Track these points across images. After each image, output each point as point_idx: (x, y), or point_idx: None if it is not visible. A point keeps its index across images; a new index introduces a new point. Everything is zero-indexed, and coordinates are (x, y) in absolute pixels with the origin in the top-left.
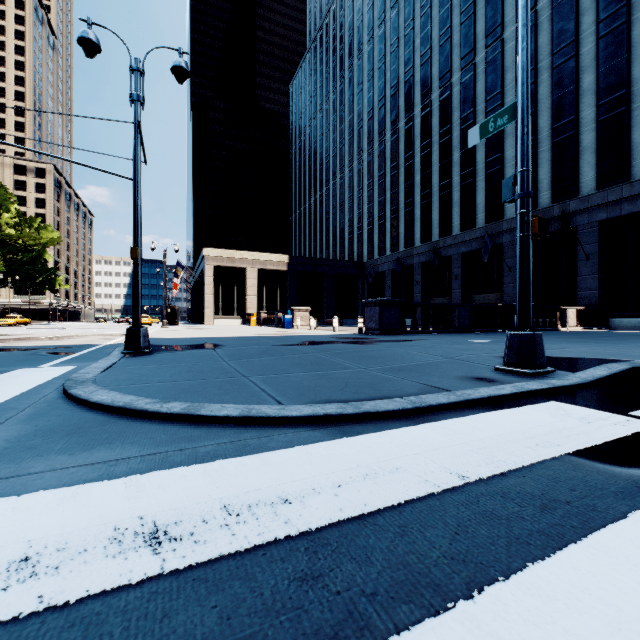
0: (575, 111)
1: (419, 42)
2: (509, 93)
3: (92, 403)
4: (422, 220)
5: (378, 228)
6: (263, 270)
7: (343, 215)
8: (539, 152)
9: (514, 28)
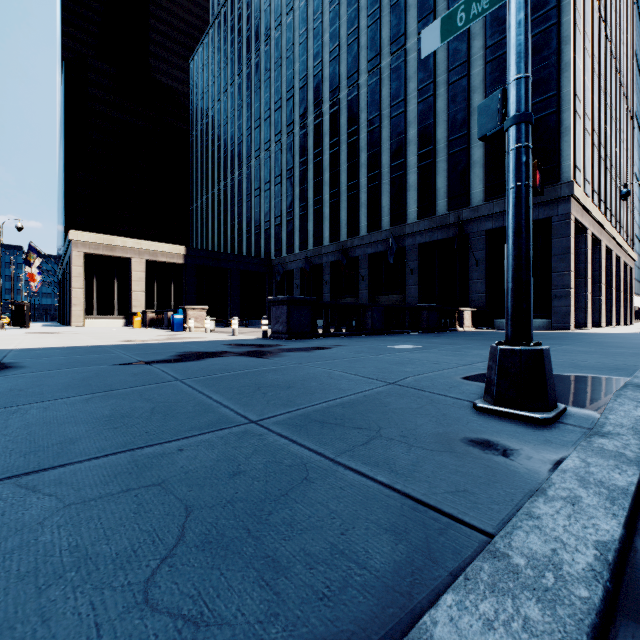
0: (467, 127)
1: (328, 38)
2: (411, 102)
3: None
4: (331, 219)
5: (287, 224)
6: (153, 262)
7: (250, 208)
8: (437, 162)
9: (416, 40)
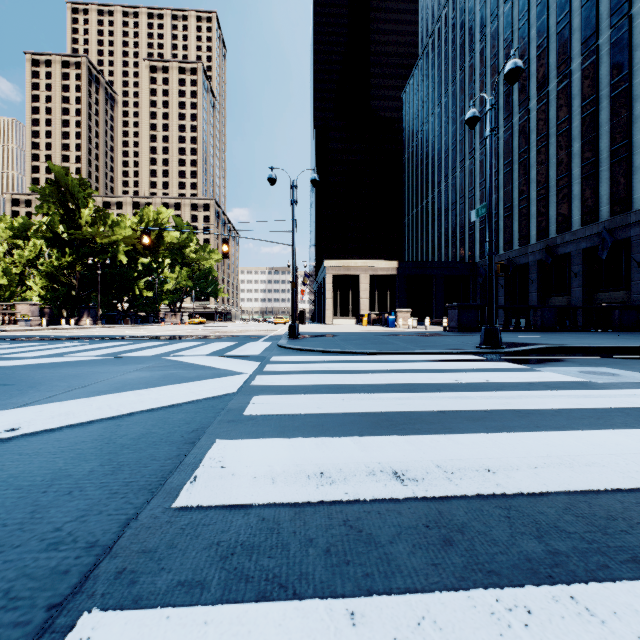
0: None
1: (534, 32)
2: (638, 73)
3: (294, 348)
4: (537, 217)
5: None
6: (374, 276)
7: (454, 216)
8: None
9: None
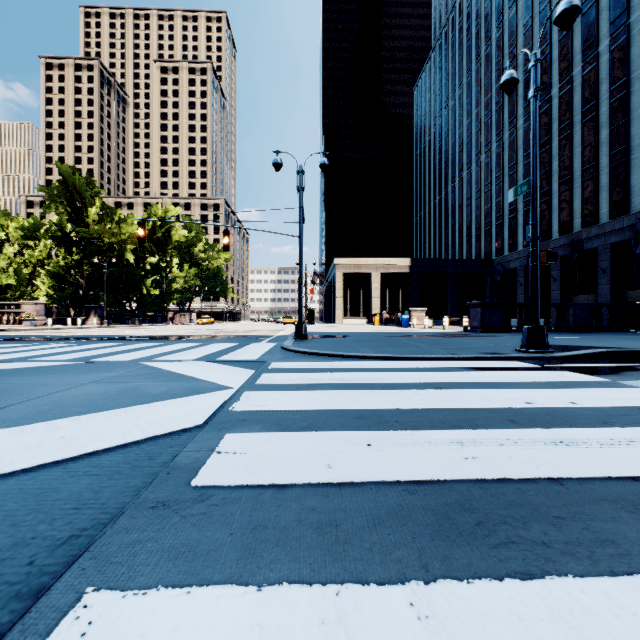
0: None
1: None
2: None
3: (300, 351)
4: (560, 210)
5: (508, 222)
6: (386, 274)
7: (469, 212)
8: None
9: None
